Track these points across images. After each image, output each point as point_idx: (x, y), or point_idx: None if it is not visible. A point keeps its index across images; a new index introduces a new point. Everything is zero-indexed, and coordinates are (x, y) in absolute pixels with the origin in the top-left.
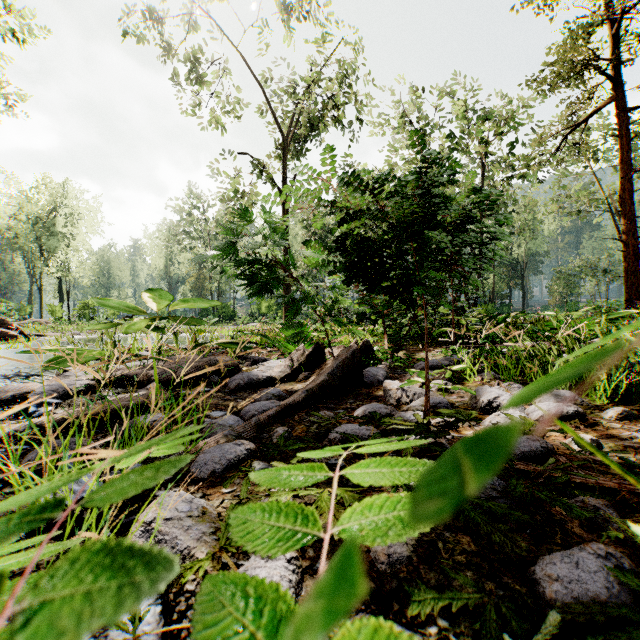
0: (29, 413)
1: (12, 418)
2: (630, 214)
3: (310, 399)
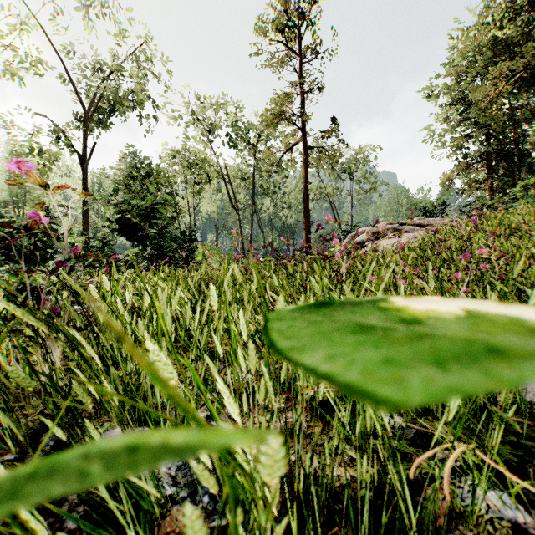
0: None
1: None
2: (307, 208)
3: None
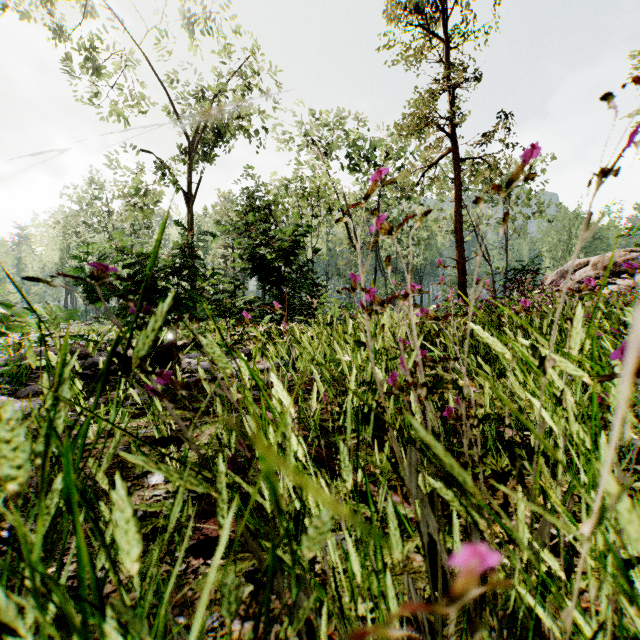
0: None
1: None
2: (461, 240)
3: None
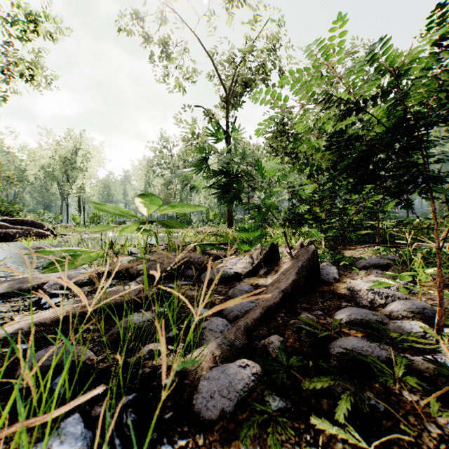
0: (40, 304)
1: (26, 309)
2: None
3: (285, 299)
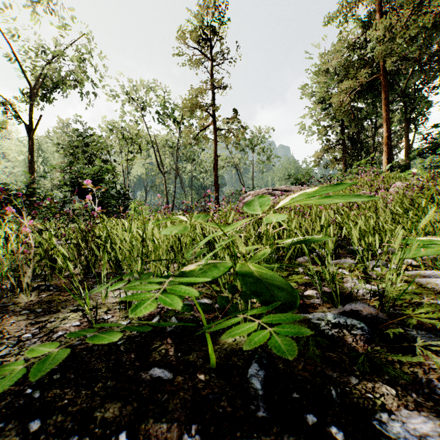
0: None
1: None
2: (216, 175)
3: None
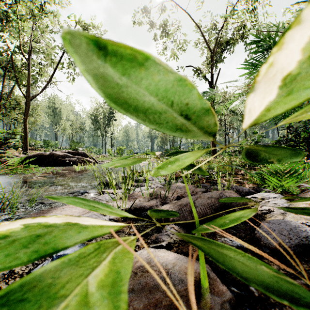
0: None
1: None
2: None
3: None
